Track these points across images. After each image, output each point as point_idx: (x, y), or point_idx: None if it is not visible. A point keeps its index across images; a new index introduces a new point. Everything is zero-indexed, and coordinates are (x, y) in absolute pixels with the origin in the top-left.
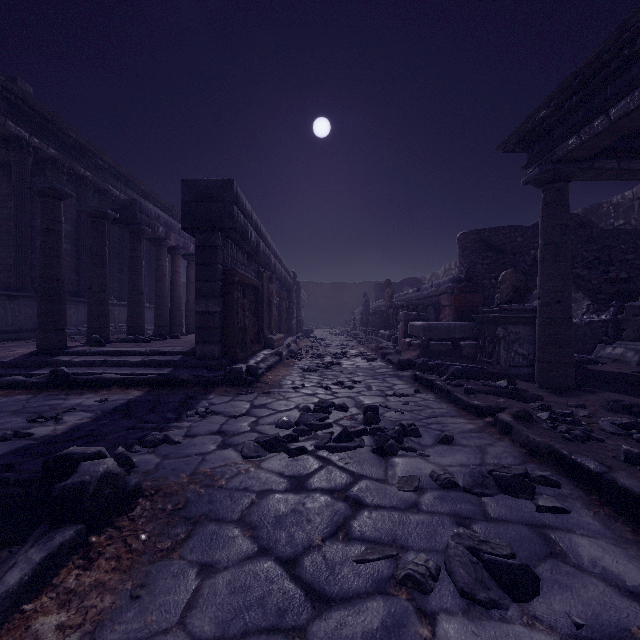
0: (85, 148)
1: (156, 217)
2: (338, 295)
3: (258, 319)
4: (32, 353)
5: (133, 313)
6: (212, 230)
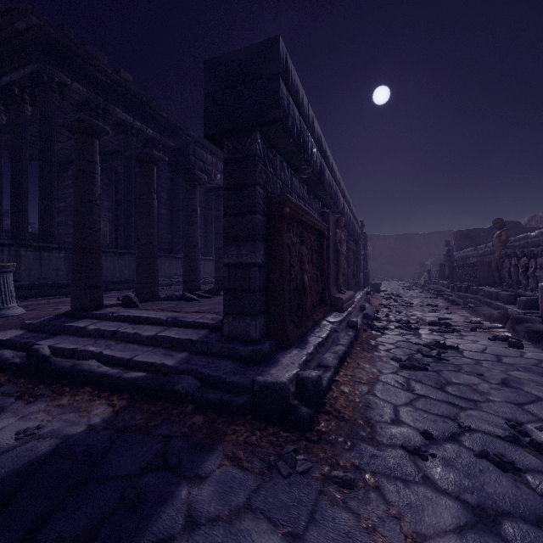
0: (176, 127)
1: (213, 163)
2: (404, 247)
3: (322, 273)
4: (64, 313)
5: (187, 267)
6: (246, 130)
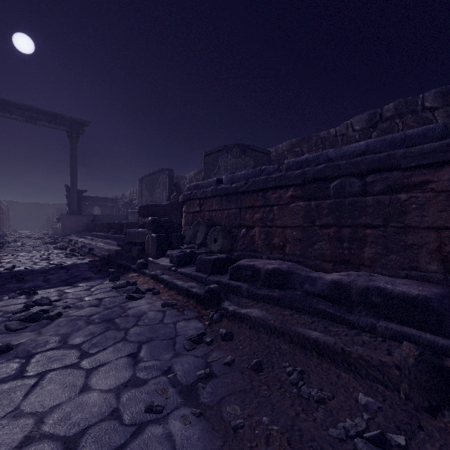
0: None
1: None
2: (37, 210)
3: (0, 225)
4: None
5: None
6: None
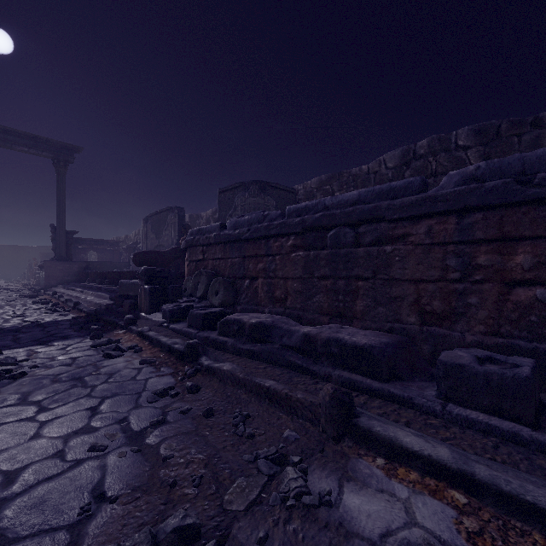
0: None
1: None
2: (15, 255)
3: None
4: None
5: None
6: None
